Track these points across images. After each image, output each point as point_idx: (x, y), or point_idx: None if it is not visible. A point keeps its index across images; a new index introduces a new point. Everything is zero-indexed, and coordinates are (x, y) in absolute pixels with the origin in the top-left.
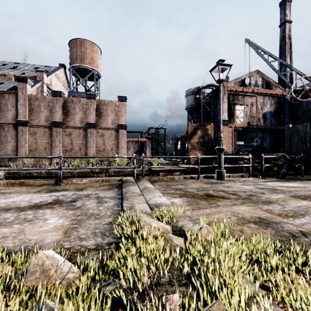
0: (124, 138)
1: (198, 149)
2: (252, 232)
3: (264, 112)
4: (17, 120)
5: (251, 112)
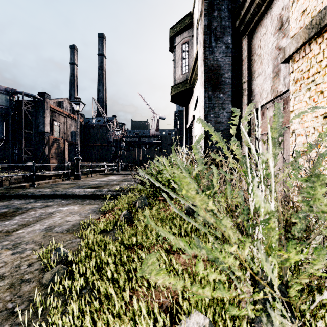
0: None
1: (55, 158)
2: None
3: (71, 131)
4: None
5: (64, 129)
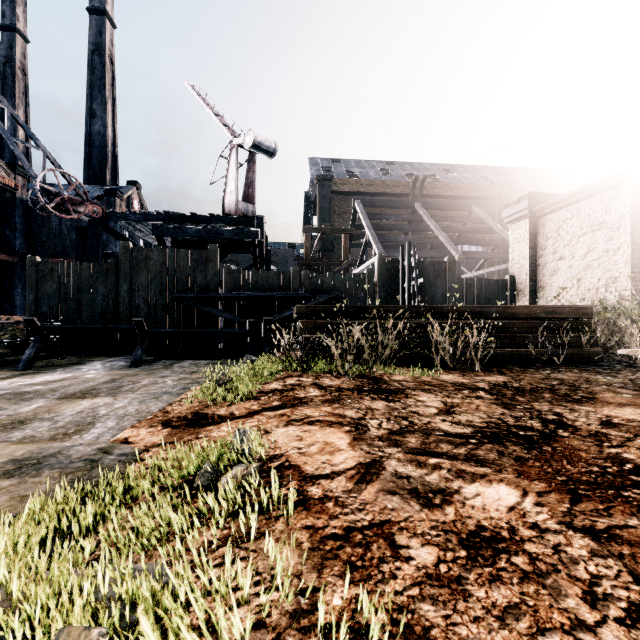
0: None
1: None
2: (13, 496)
3: None
4: None
5: None
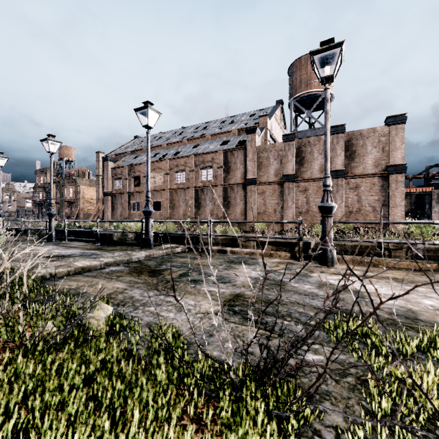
0: (400, 189)
1: None
2: None
3: None
4: (246, 178)
5: None
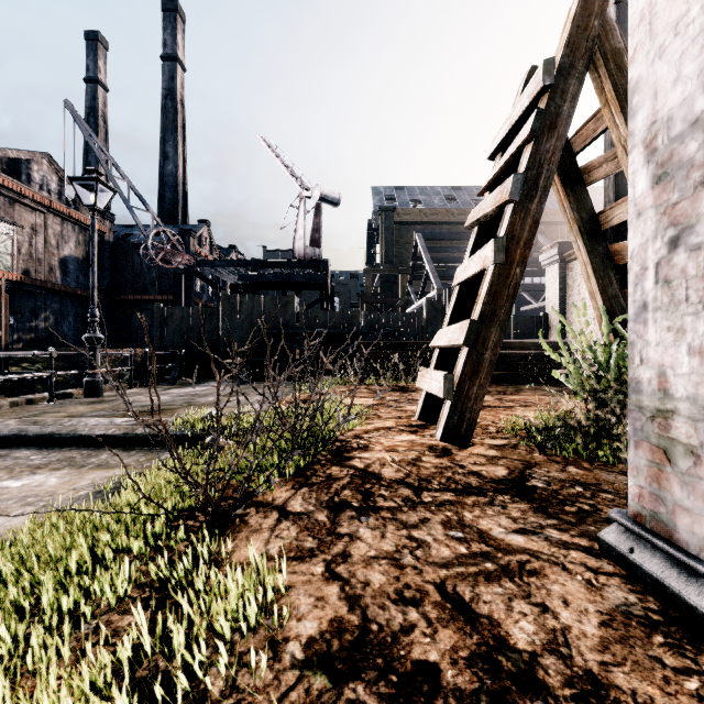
0: None
1: None
2: None
3: (63, 255)
4: None
5: (34, 249)
